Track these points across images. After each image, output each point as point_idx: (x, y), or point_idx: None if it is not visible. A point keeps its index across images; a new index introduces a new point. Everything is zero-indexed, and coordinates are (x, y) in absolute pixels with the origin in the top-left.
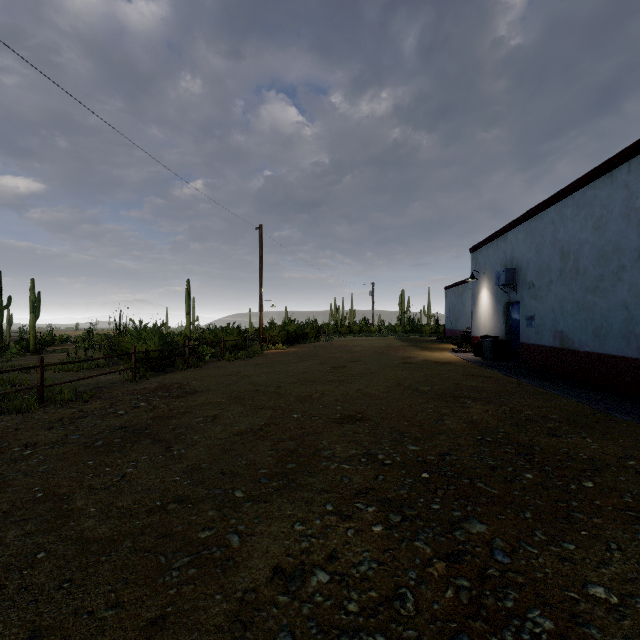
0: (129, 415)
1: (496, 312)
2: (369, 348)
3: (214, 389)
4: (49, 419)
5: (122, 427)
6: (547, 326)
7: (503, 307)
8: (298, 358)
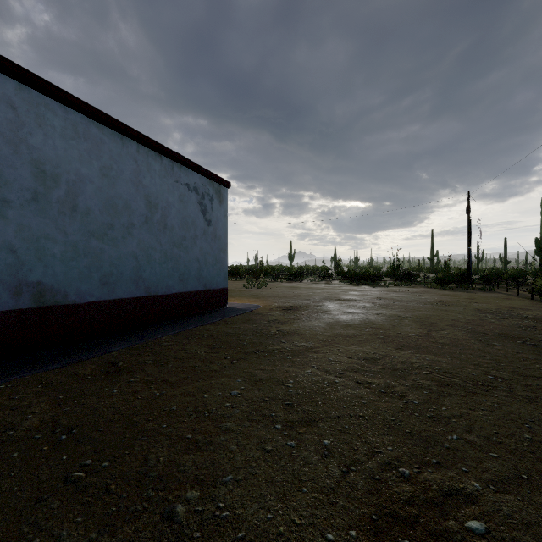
0: None
1: None
2: None
3: None
4: None
5: None
6: None
7: None
8: None
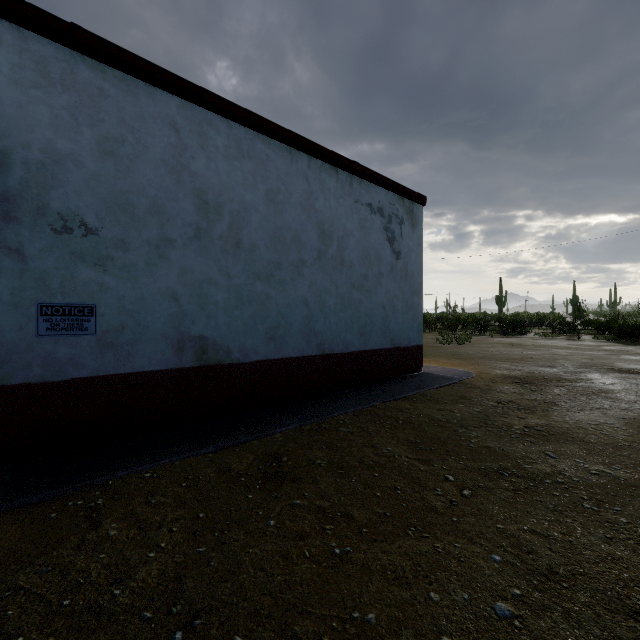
0: None
1: None
2: None
3: None
4: None
5: None
6: (155, 329)
7: None
8: None
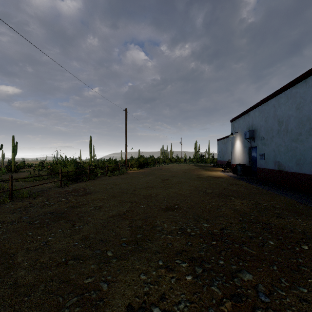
0: (55, 205)
1: (244, 152)
2: (180, 170)
3: (101, 191)
4: (13, 207)
5: (51, 212)
6: (271, 159)
7: (247, 149)
8: (144, 175)
